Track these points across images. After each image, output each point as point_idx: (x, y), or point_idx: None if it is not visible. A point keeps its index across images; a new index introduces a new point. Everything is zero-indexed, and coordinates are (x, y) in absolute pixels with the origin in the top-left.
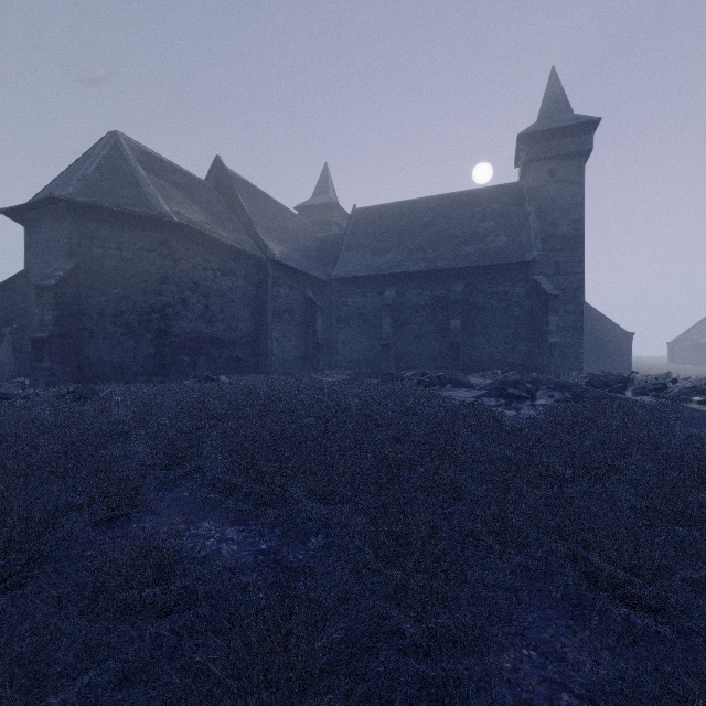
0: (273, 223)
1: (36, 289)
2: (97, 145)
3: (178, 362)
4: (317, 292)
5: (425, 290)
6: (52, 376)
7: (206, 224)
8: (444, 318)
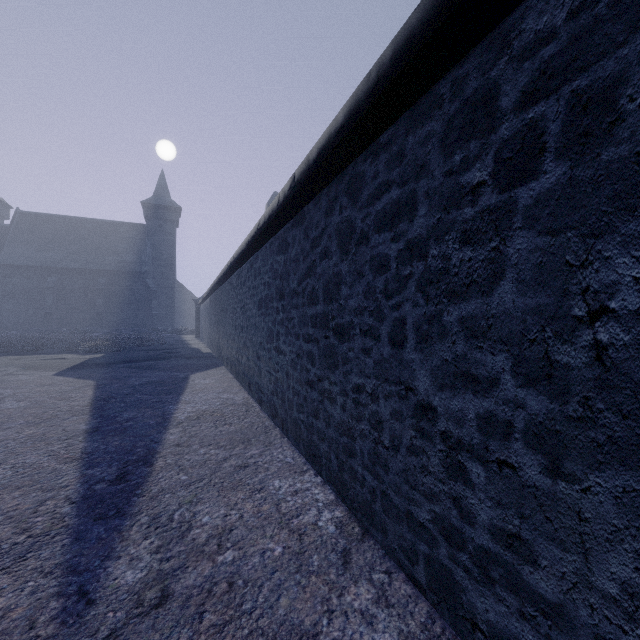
0: None
1: None
2: None
3: None
4: None
5: (80, 280)
6: None
7: None
8: (93, 297)
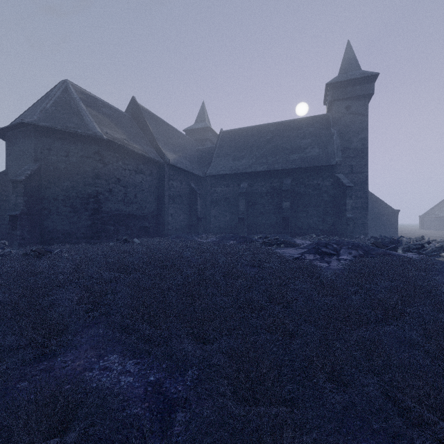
0: (169, 140)
1: (12, 183)
2: (54, 88)
3: (106, 230)
4: (197, 184)
5: (266, 183)
6: (22, 240)
7: (125, 140)
8: (278, 201)
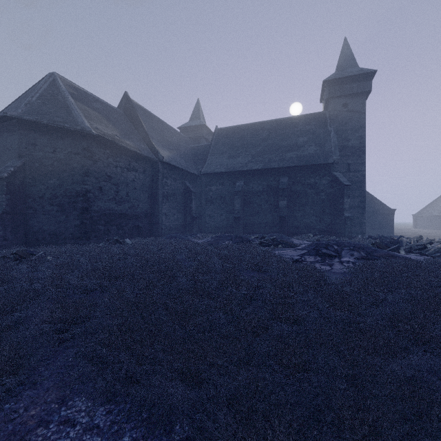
0: (163, 137)
1: None
2: (41, 81)
3: (96, 230)
4: (192, 183)
5: (263, 181)
6: (5, 241)
7: (117, 136)
8: (275, 200)
